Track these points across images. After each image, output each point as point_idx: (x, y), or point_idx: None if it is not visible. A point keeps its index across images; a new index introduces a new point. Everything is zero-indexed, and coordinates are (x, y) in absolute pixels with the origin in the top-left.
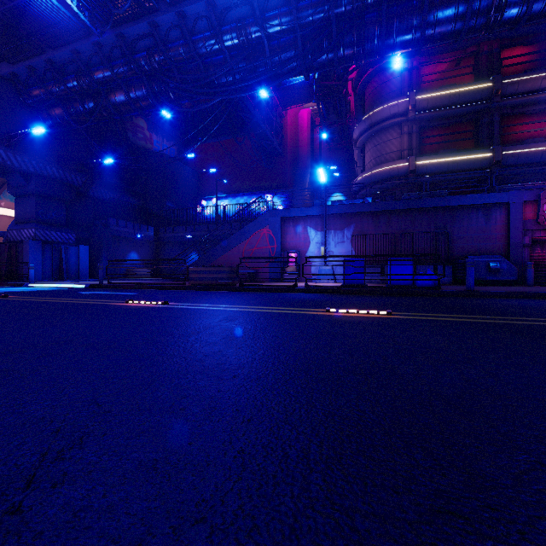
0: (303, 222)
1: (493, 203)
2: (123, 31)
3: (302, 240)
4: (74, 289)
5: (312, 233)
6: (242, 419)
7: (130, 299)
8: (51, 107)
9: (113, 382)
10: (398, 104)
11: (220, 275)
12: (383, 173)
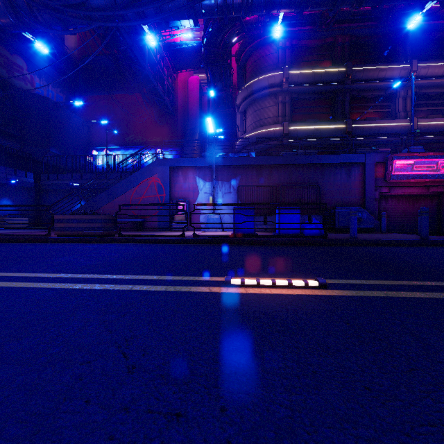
0: (192, 172)
1: (353, 163)
2: None
3: (191, 189)
4: None
5: (201, 183)
6: None
7: None
8: None
9: None
10: (275, 76)
11: (93, 225)
12: (262, 135)
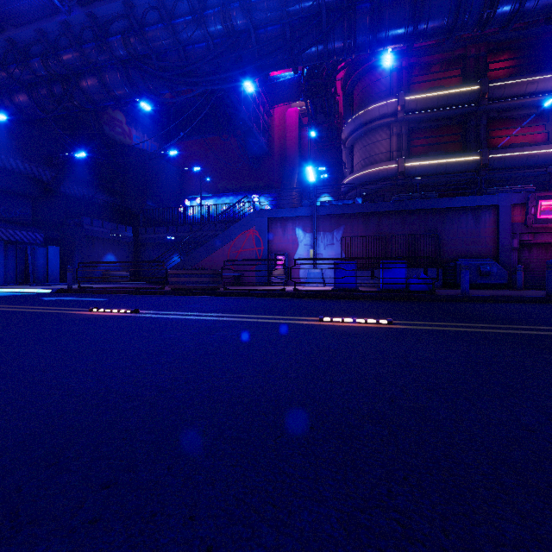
0: (291, 223)
1: (483, 206)
2: (94, 11)
3: (290, 241)
4: (38, 294)
5: (301, 234)
6: (197, 546)
7: (94, 307)
8: (14, 93)
9: (1, 452)
10: (388, 104)
11: (202, 279)
12: (372, 174)
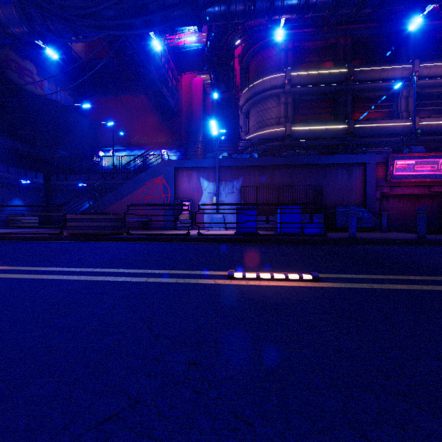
0: (196, 173)
1: (354, 163)
2: None
3: (195, 189)
4: None
5: (205, 183)
6: None
7: None
8: None
9: None
10: (277, 77)
11: (103, 224)
12: (265, 135)
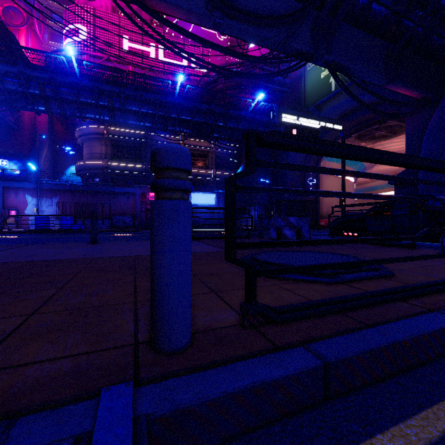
0: (22, 191)
1: (130, 192)
2: None
3: (21, 202)
4: None
5: (30, 198)
6: None
7: None
8: None
9: None
10: (99, 128)
11: None
12: (90, 165)
